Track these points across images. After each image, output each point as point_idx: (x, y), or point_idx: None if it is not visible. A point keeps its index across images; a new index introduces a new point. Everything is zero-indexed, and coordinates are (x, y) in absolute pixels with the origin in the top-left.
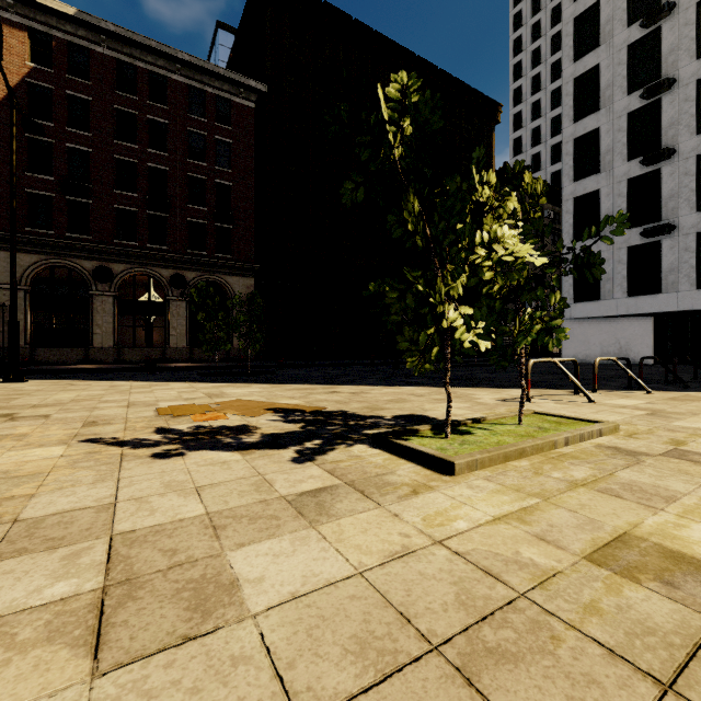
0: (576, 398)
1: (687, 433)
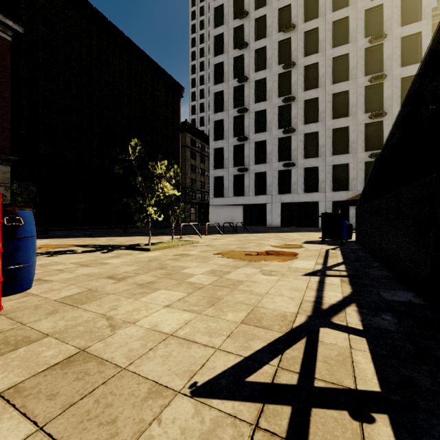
0: (198, 237)
1: (215, 242)
